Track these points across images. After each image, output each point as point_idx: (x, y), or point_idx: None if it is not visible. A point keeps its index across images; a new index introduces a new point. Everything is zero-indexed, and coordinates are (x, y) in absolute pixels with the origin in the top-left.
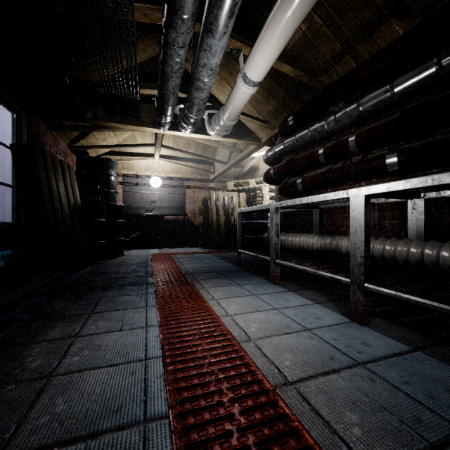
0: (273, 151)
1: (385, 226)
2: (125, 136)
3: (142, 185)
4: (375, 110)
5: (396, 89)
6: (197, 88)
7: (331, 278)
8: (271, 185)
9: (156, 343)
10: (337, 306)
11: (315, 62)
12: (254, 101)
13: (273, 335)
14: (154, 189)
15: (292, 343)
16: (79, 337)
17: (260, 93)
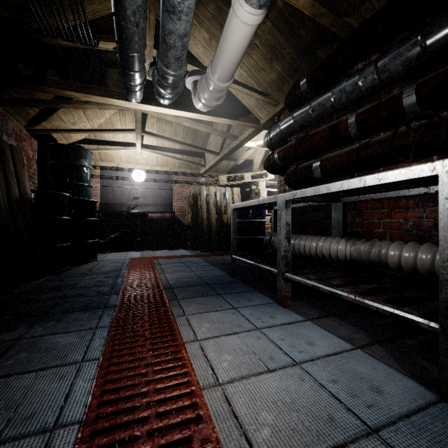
0: (277, 129)
1: None
2: (101, 121)
3: (123, 179)
4: None
5: None
6: (170, 11)
7: (392, 314)
8: (267, 180)
9: None
10: (392, 356)
11: None
12: (252, 67)
13: None
14: (137, 184)
15: None
16: None
17: (261, 54)
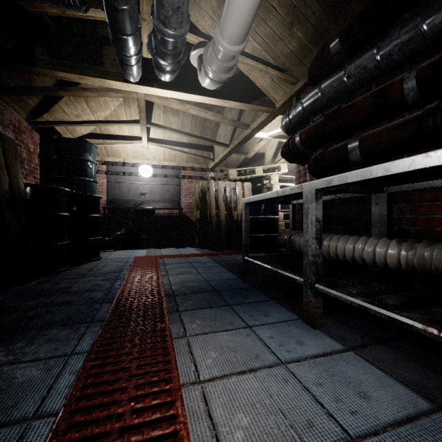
0: (299, 106)
1: None
2: (106, 114)
3: (129, 175)
4: None
5: None
6: None
7: None
8: (279, 175)
9: None
10: None
11: None
12: (268, 38)
13: None
14: (144, 179)
15: None
16: None
17: (279, 18)
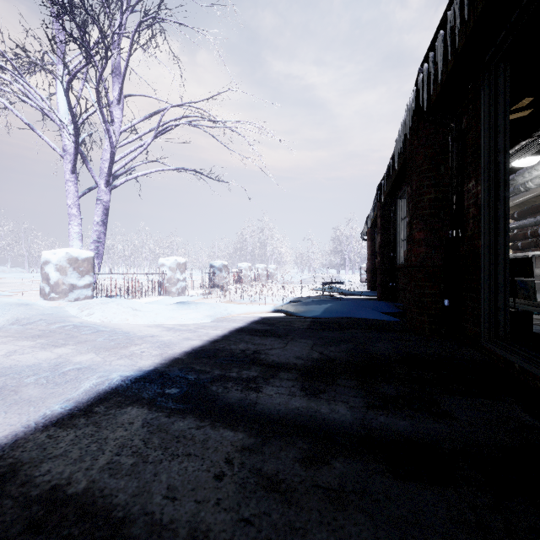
0: None
1: None
2: None
3: None
4: None
5: None
6: None
7: None
8: None
9: None
10: None
11: None
12: None
13: None
14: None
15: None
16: None
17: None
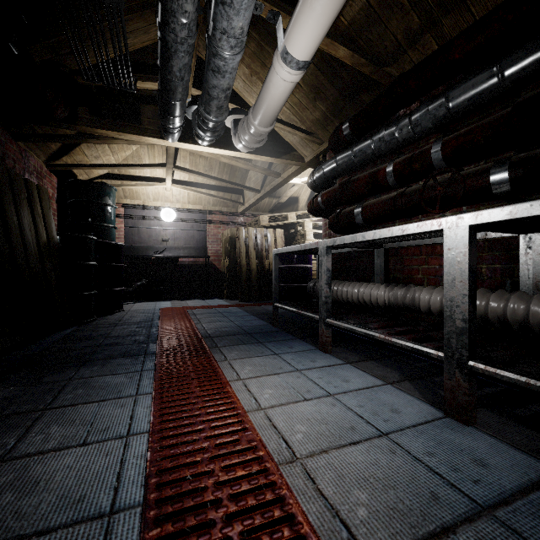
0: (321, 171)
1: (481, 272)
2: (126, 154)
3: (150, 219)
4: (471, 106)
5: (508, 71)
6: (215, 71)
7: (412, 349)
8: (314, 220)
9: (137, 472)
10: (417, 389)
11: (381, 46)
12: (295, 105)
13: (331, 447)
14: (166, 224)
15: (364, 464)
16: (6, 461)
17: (304, 93)
